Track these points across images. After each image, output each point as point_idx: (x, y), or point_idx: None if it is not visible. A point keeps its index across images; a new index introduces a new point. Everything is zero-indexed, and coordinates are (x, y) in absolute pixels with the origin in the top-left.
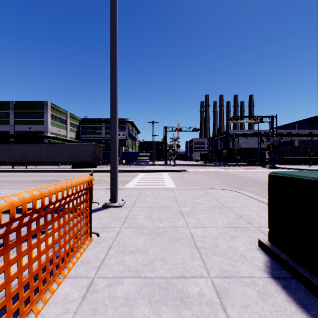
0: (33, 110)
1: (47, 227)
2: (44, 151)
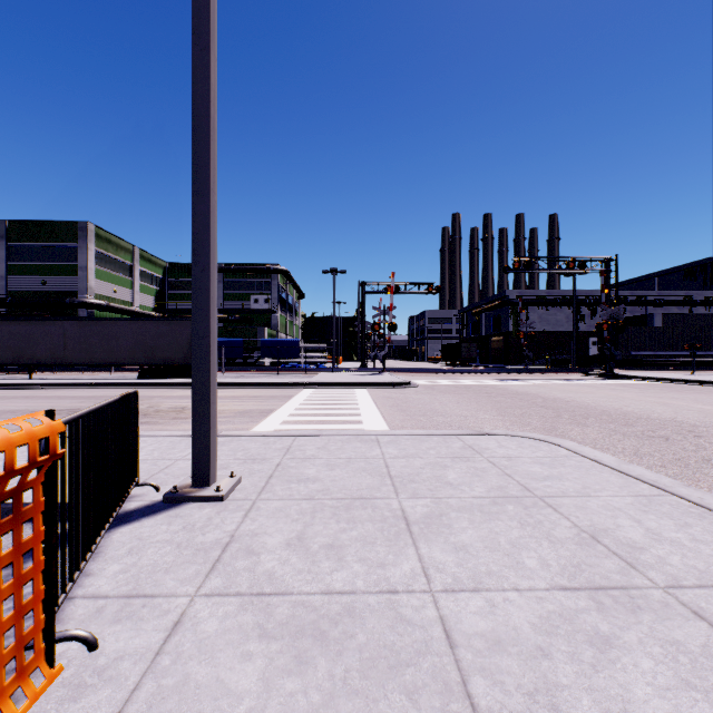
0: (52, 242)
1: None
2: (73, 338)
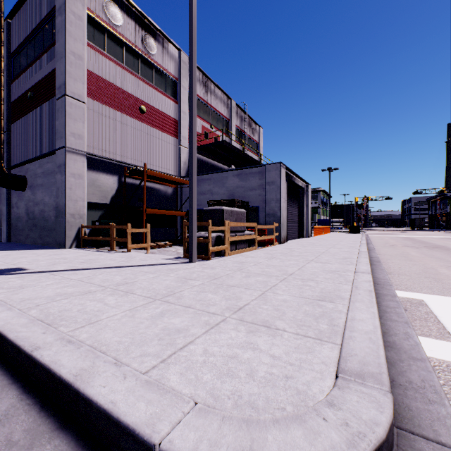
0: None
1: (329, 229)
2: None
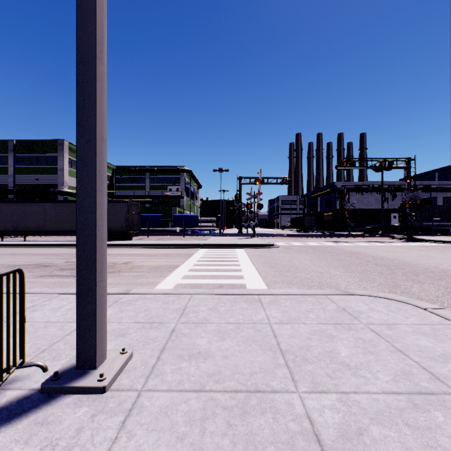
0: (42, 153)
1: None
2: (50, 214)
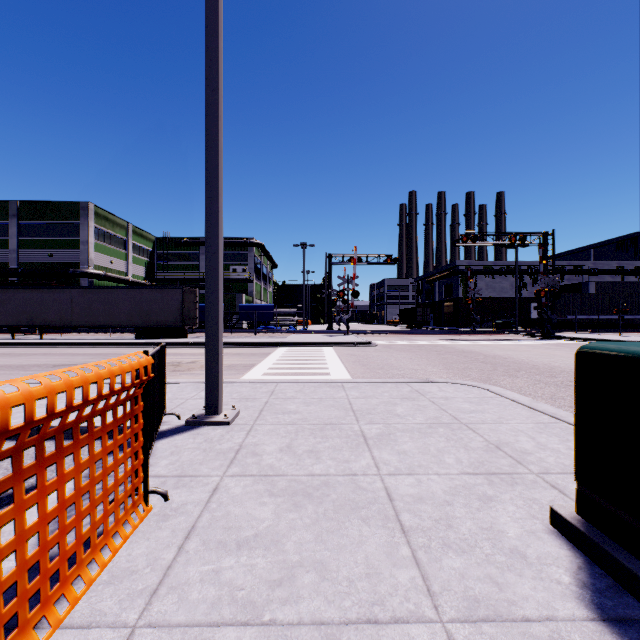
0: (57, 220)
1: None
2: (79, 304)
